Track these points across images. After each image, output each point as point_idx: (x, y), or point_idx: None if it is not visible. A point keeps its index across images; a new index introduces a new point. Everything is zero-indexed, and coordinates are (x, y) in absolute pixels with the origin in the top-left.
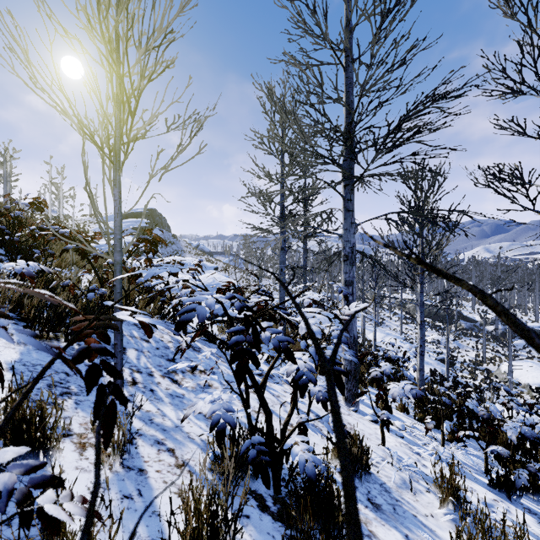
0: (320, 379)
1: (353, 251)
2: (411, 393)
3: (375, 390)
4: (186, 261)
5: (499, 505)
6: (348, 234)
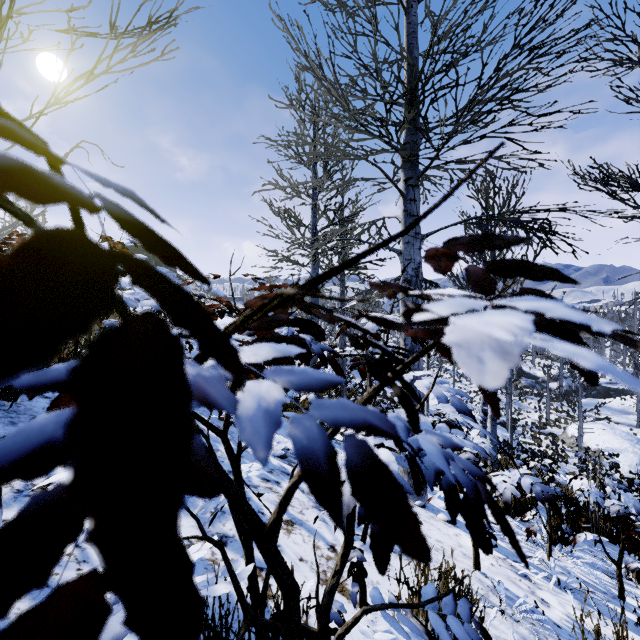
0: None
1: (417, 275)
2: (534, 491)
3: None
4: None
5: None
6: (411, 250)
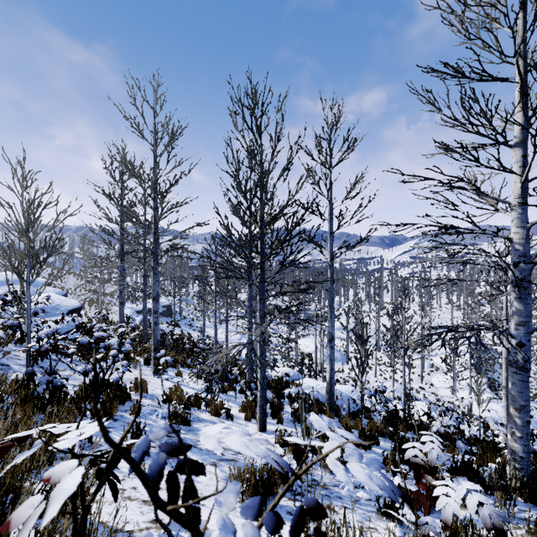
0: (144, 367)
1: (158, 295)
2: (168, 360)
3: (184, 369)
4: (10, 278)
5: (201, 394)
6: (155, 287)
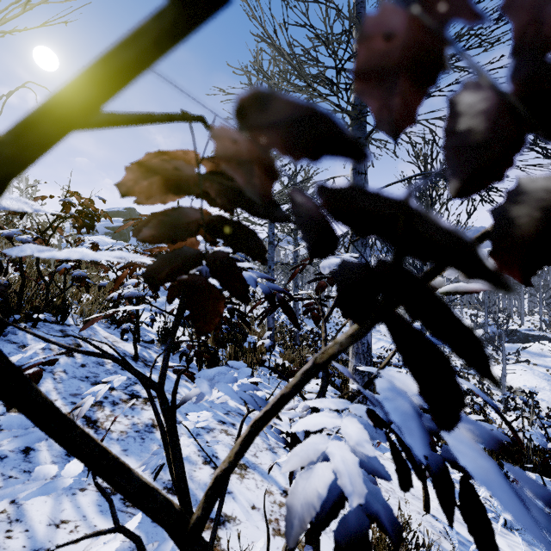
0: None
1: None
2: None
3: None
4: None
5: None
6: None
